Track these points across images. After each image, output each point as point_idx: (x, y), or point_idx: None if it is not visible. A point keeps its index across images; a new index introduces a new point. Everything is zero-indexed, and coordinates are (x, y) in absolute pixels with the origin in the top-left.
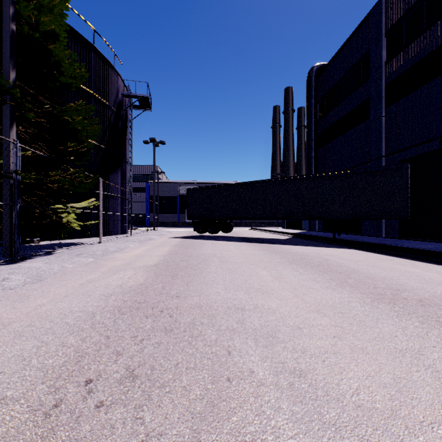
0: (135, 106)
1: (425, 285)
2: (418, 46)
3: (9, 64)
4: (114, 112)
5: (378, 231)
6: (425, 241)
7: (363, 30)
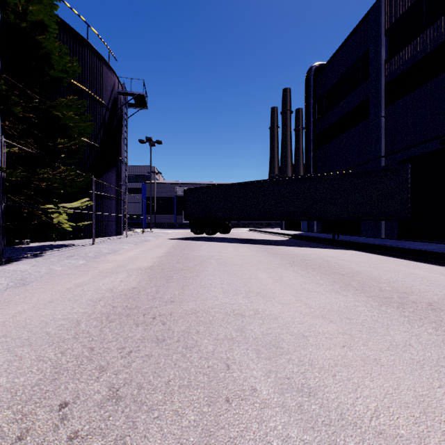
0: (131, 104)
1: (432, 287)
2: (418, 45)
3: None
4: (109, 110)
5: (378, 232)
6: (425, 242)
7: (362, 29)
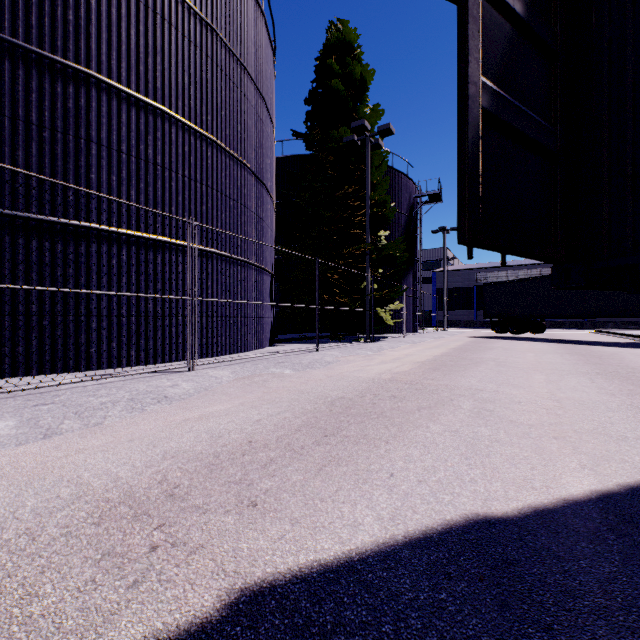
0: (425, 202)
1: None
2: None
3: (368, 233)
4: (407, 217)
5: None
6: None
7: None
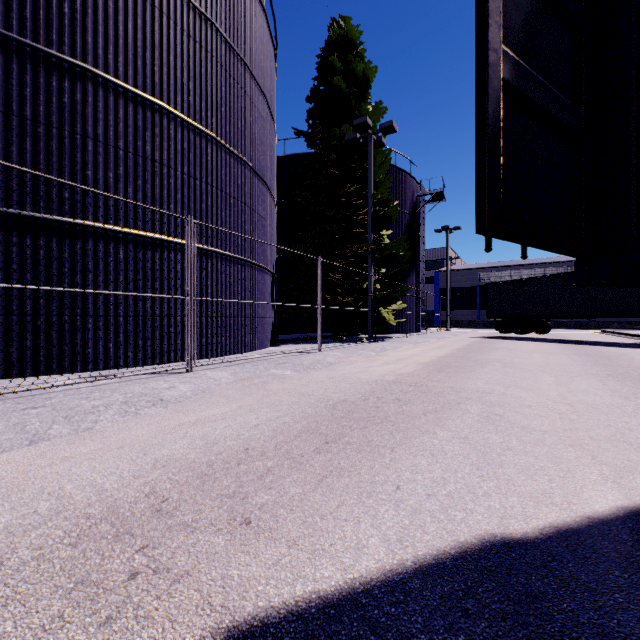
0: (428, 201)
1: None
2: None
3: (371, 232)
4: (410, 216)
5: None
6: None
7: None
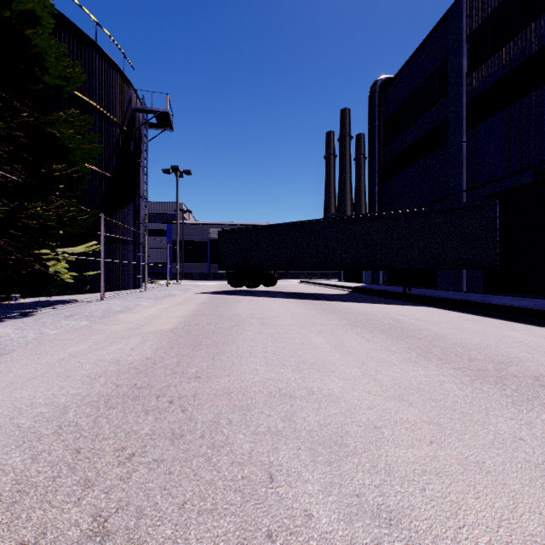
0: (152, 124)
1: (535, 355)
2: (507, 54)
3: None
4: (124, 130)
5: (458, 284)
6: (516, 296)
7: (439, 34)
